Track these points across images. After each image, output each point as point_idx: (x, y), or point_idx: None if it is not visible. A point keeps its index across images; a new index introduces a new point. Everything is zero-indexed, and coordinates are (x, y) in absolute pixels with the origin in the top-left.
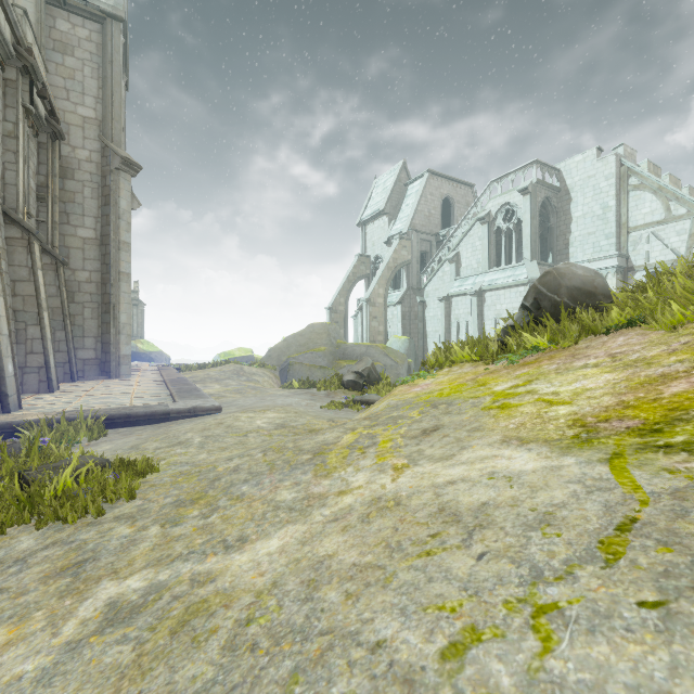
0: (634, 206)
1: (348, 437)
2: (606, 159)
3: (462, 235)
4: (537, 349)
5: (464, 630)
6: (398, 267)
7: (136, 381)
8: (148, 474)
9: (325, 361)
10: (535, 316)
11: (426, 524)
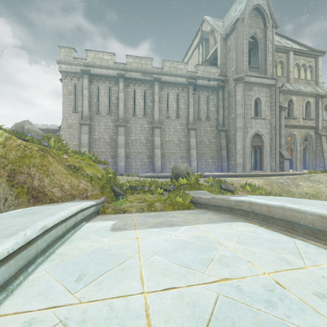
0: None
1: None
2: None
3: None
4: None
5: None
6: None
7: None
8: None
9: None
10: None
11: None
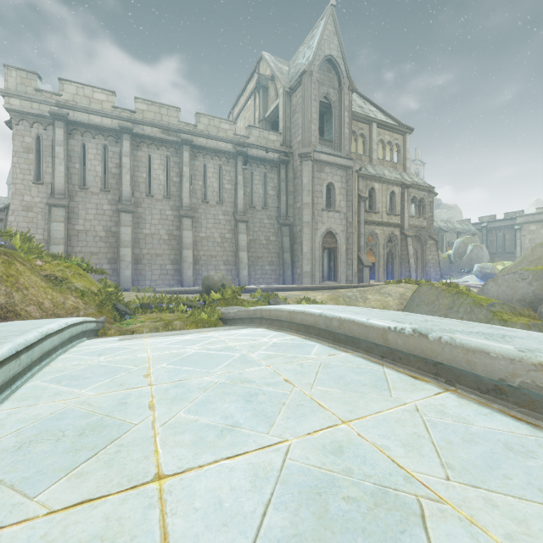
0: None
1: None
2: None
3: None
4: None
5: None
6: None
7: None
8: None
9: (531, 287)
10: None
11: None
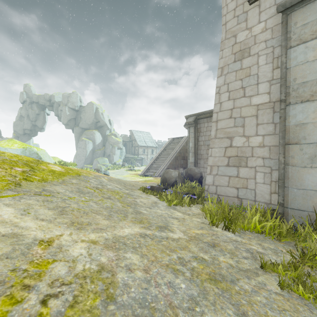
0: None
1: None
2: None
3: None
4: None
5: (84, 201)
6: None
7: None
8: None
9: None
10: None
11: (72, 213)
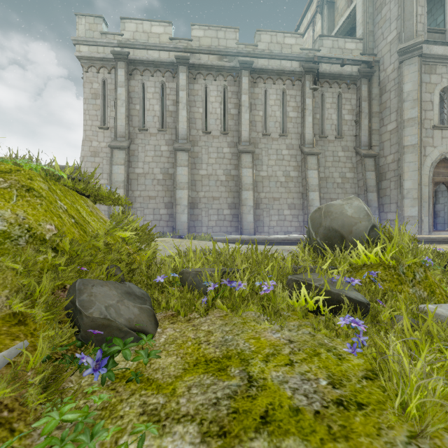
0: None
1: None
2: None
3: None
4: None
5: None
6: None
7: None
8: None
9: None
10: None
11: None
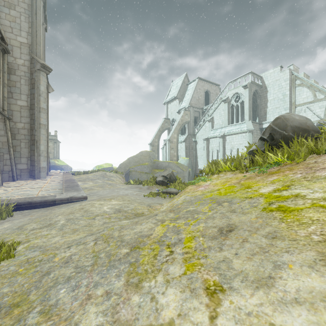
0: (298, 94)
1: (158, 230)
2: (285, 71)
3: (214, 108)
4: (278, 164)
5: None
6: (183, 124)
7: (48, 180)
8: (4, 260)
9: (148, 170)
10: (270, 144)
11: None
